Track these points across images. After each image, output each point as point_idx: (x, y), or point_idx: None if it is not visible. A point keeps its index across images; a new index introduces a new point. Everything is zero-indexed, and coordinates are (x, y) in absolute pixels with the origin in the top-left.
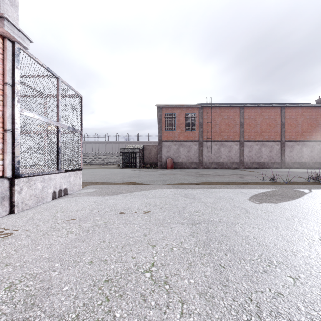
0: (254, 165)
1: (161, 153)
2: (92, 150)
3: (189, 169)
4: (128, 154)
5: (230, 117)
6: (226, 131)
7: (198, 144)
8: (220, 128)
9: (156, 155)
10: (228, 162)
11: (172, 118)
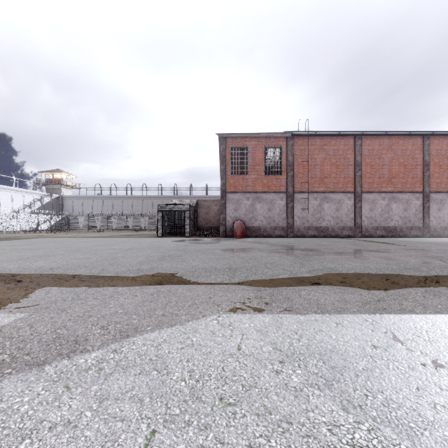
0: (378, 232)
1: (225, 212)
2: (122, 208)
3: (272, 239)
4: (173, 214)
5: (339, 152)
6: (333, 176)
7: (287, 197)
8: (322, 170)
9: (217, 215)
10: (336, 227)
11: (242, 158)
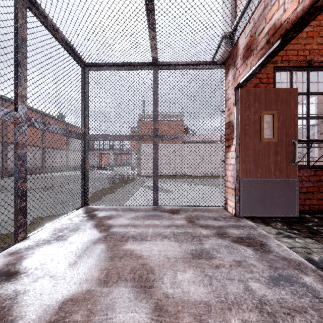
0: None
1: None
2: None
3: None
4: None
5: None
6: None
7: None
8: None
9: None
10: None
11: None
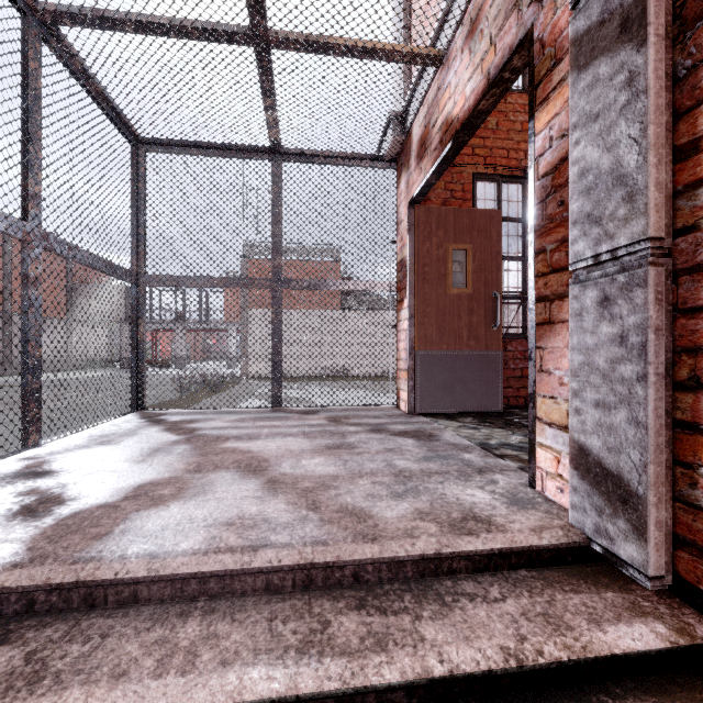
0: None
1: None
2: None
3: None
4: None
5: None
6: None
7: None
8: None
9: None
10: None
11: None
